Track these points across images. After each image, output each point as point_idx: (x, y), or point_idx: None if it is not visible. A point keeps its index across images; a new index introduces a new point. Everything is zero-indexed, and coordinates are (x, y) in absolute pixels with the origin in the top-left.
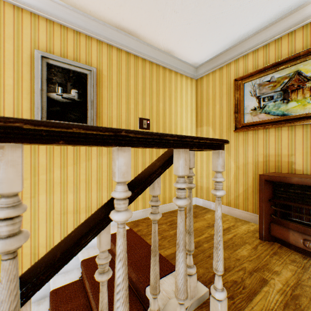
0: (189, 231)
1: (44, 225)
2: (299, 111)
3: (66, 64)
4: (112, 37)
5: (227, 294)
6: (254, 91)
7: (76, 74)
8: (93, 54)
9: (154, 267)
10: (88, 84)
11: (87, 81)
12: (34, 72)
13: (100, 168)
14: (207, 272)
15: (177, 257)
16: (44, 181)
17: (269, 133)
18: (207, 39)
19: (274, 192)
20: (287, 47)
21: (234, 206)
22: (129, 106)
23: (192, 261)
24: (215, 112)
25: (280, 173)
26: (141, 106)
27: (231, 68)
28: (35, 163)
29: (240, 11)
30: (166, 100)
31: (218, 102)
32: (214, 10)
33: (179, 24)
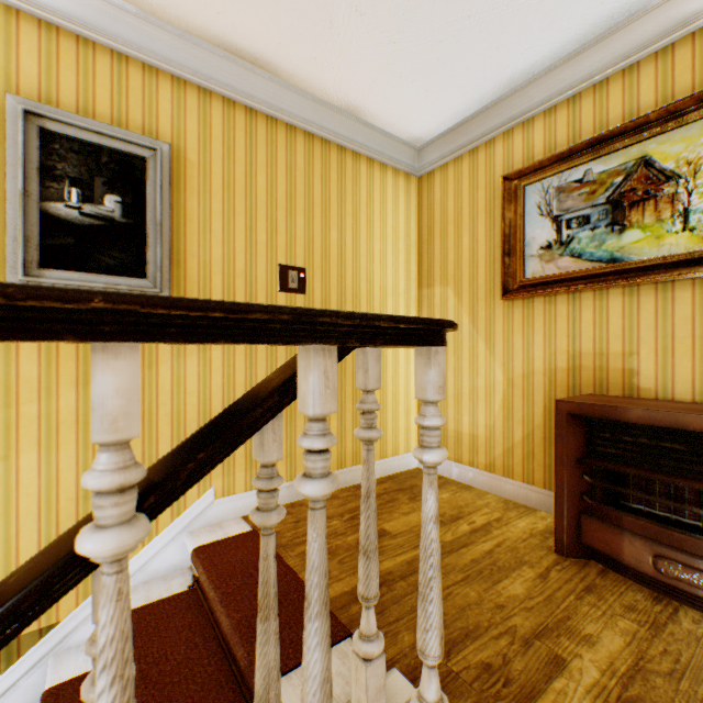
0: (365, 549)
1: (34, 528)
2: (648, 250)
3: (91, 133)
4: (210, 70)
5: (464, 702)
6: (548, 204)
7: (117, 158)
8: (161, 110)
9: (265, 649)
10: (148, 183)
11: (146, 175)
12: (6, 150)
13: (181, 385)
14: None
15: (304, 634)
16: (34, 418)
17: (581, 302)
18: (439, 80)
19: (589, 441)
20: (621, 102)
21: (503, 473)
22: (253, 237)
23: (373, 623)
24: (461, 254)
25: (604, 396)
26: (285, 238)
27: (495, 151)
28: (10, 374)
29: (512, 14)
30: (347, 225)
31: (467, 231)
32: (450, 10)
33: (370, 43)
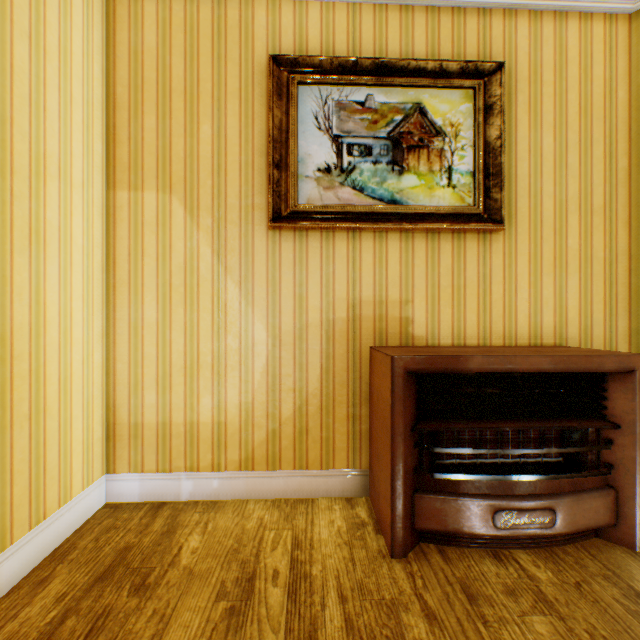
0: None
1: None
2: (423, 199)
3: None
4: None
5: None
6: (328, 117)
7: None
8: None
9: None
10: None
11: None
12: None
13: None
14: None
15: None
16: None
17: (362, 244)
18: None
19: (418, 401)
20: (399, 39)
21: (268, 466)
22: None
23: None
24: (198, 149)
25: (395, 347)
26: None
27: (256, 19)
28: None
29: None
30: None
31: (210, 116)
32: None
33: None
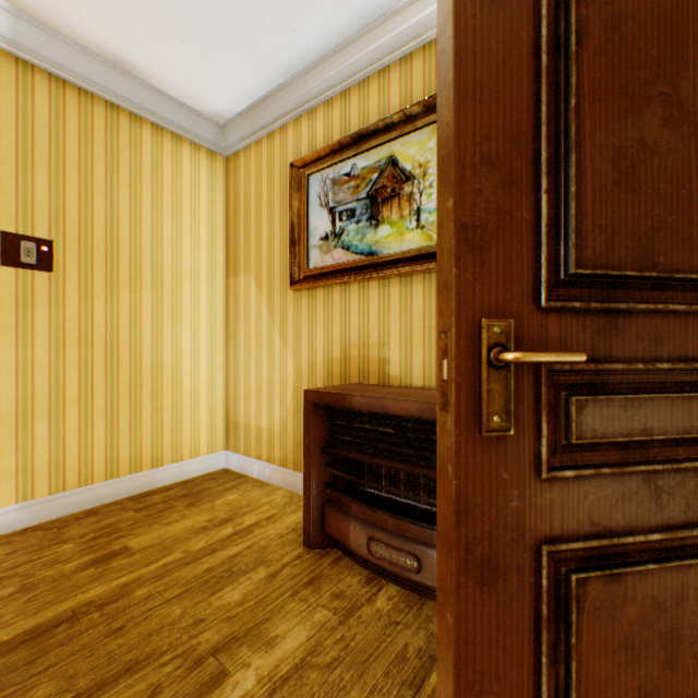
0: None
1: None
2: (395, 245)
3: None
4: None
5: None
6: (327, 195)
7: None
8: None
9: None
10: None
11: None
12: None
13: None
14: (57, 695)
15: None
16: None
17: (350, 294)
18: (214, 47)
19: (334, 430)
20: (378, 103)
21: (294, 467)
22: None
23: None
24: (261, 242)
25: (362, 385)
26: (15, 199)
27: (288, 138)
28: None
29: None
30: (123, 196)
31: (266, 217)
32: None
33: None
